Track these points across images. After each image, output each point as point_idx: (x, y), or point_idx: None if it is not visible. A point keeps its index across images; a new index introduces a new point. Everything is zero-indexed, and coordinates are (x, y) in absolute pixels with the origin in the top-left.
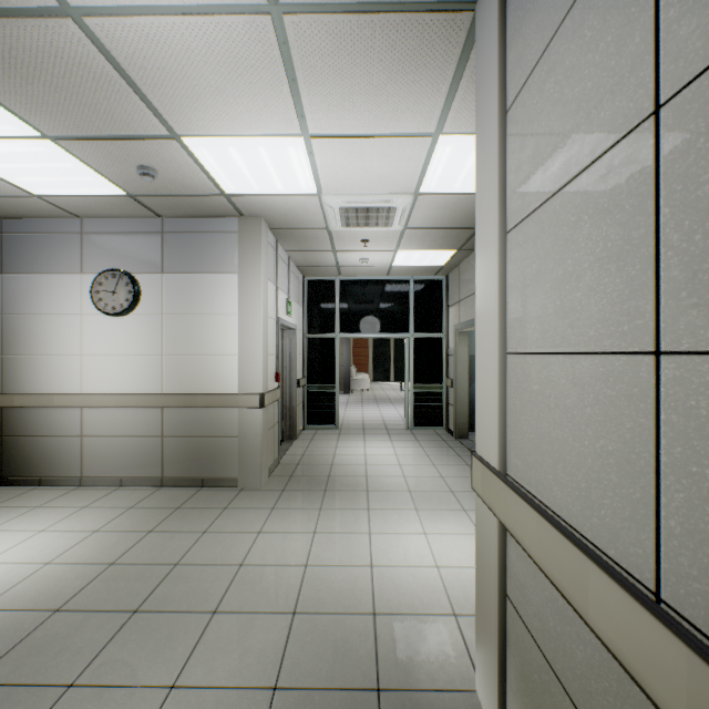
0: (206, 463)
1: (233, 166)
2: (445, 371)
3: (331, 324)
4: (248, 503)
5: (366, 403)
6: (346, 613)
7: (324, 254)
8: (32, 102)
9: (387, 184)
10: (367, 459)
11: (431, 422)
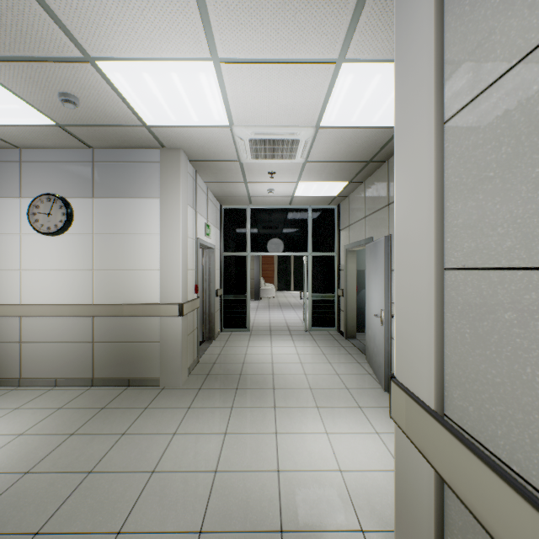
0: (132, 365)
1: (149, 94)
2: (337, 283)
3: (244, 244)
4: (167, 402)
5: (272, 308)
6: (253, 531)
7: (237, 185)
8: None
9: (291, 116)
10: (273, 357)
11: (325, 325)
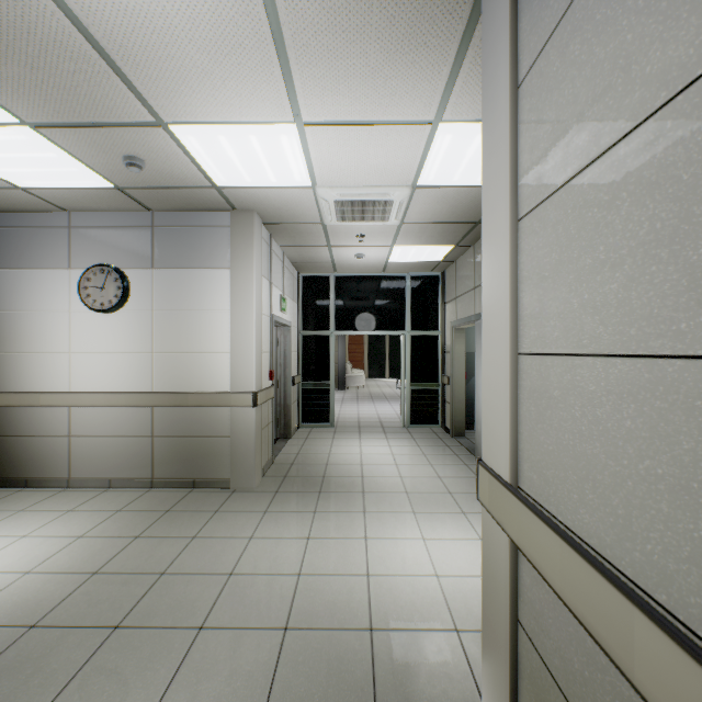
0: (197, 464)
1: (223, 156)
2: (442, 368)
3: (327, 320)
4: (240, 506)
5: (361, 400)
6: (341, 628)
7: (319, 249)
8: (7, 85)
9: (383, 176)
10: (362, 458)
11: (427, 420)
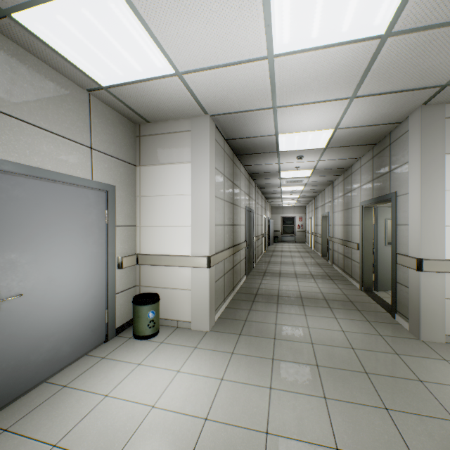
0: None
1: None
2: None
3: None
4: None
5: None
6: (246, 355)
7: None
8: None
9: None
10: None
11: None
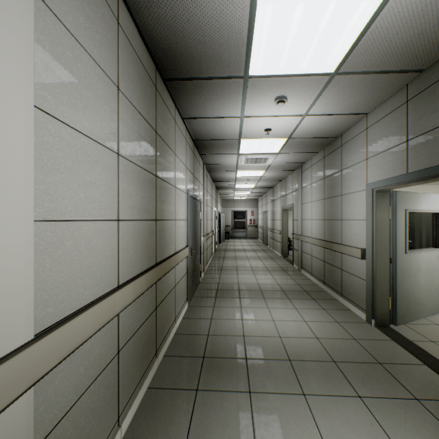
0: None
1: None
2: None
3: None
4: None
5: None
6: None
7: None
8: None
9: None
10: None
11: None
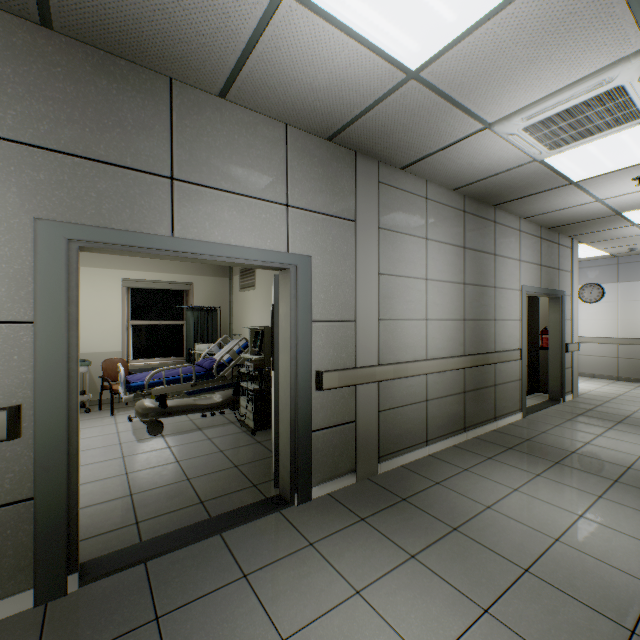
0: None
1: None
2: None
3: None
4: None
5: None
6: None
7: None
8: (606, 245)
9: None
10: None
11: None
